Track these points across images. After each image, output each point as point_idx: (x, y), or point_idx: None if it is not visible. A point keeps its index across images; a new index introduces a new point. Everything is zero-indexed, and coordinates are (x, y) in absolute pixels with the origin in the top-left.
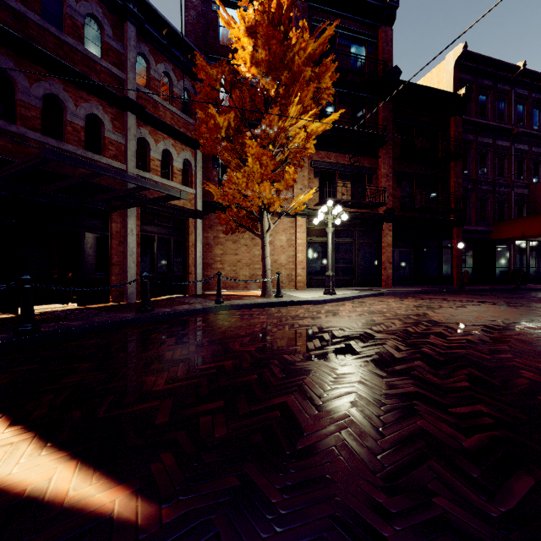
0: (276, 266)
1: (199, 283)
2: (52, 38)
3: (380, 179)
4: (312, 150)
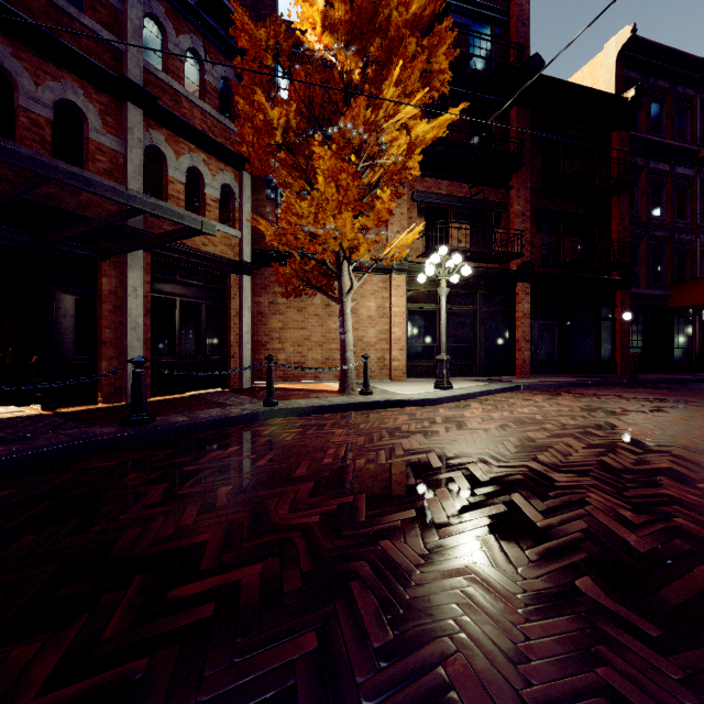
0: (362, 346)
1: (245, 371)
2: None
3: (513, 220)
4: (416, 171)
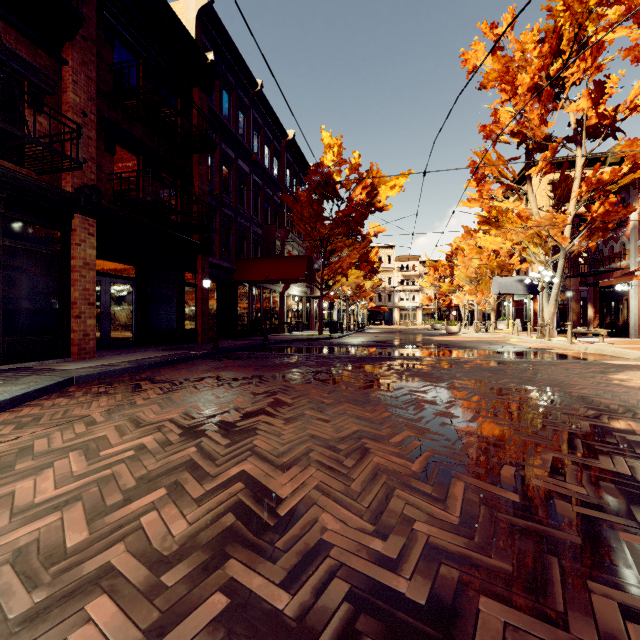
0: None
1: None
2: None
3: (67, 113)
4: None
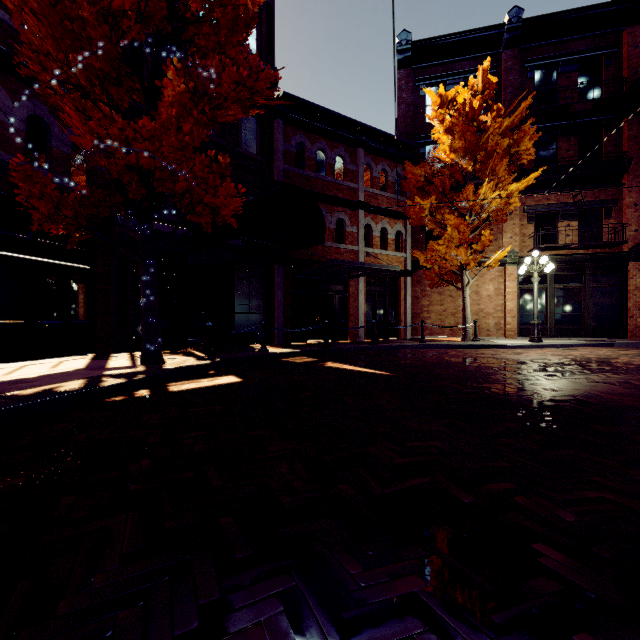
0: (483, 315)
1: (408, 329)
2: (321, 181)
3: (624, 210)
4: (516, 204)
